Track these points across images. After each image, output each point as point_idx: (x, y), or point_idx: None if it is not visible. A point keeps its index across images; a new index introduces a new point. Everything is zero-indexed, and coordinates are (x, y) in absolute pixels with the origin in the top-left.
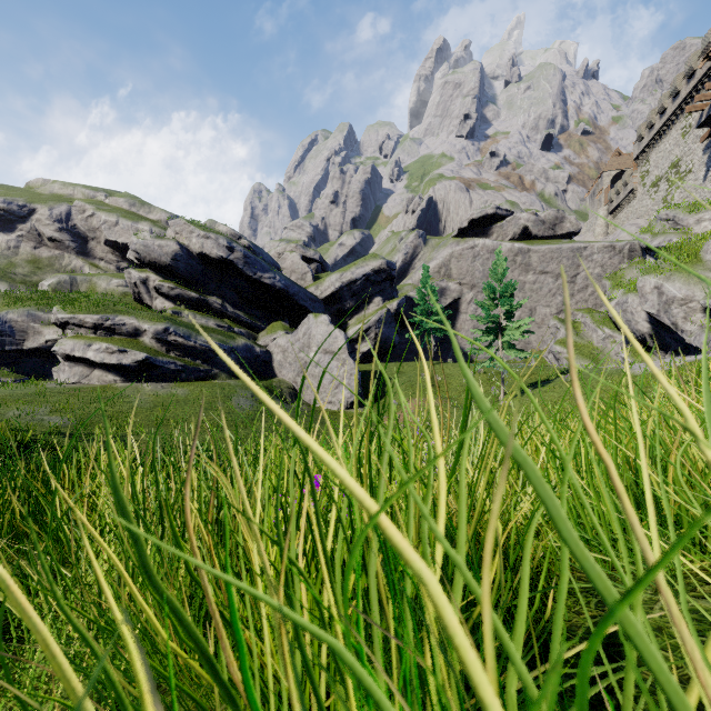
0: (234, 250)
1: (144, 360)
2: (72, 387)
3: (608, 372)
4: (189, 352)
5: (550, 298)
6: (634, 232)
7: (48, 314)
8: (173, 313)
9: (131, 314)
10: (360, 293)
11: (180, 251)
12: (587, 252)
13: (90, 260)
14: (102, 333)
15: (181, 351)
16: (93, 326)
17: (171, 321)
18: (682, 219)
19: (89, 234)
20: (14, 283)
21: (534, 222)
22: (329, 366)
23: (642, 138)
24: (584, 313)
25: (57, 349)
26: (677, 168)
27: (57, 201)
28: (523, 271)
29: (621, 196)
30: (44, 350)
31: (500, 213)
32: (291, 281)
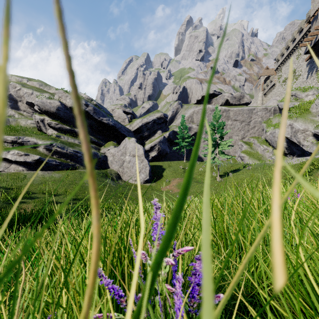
0: (88, 106)
1: (38, 159)
2: None
3: (268, 165)
4: (63, 156)
5: (238, 132)
6: (275, 103)
7: None
8: (56, 136)
9: (33, 136)
10: (151, 128)
11: (60, 106)
12: (255, 111)
13: (18, 111)
14: (16, 145)
15: (59, 155)
16: (11, 141)
17: (54, 140)
18: (299, 94)
19: (18, 99)
20: None
21: (231, 97)
22: (135, 162)
23: (278, 60)
24: (254, 139)
25: None
26: (294, 73)
27: None
28: (226, 119)
29: (269, 87)
30: None
31: (215, 93)
32: (117, 122)
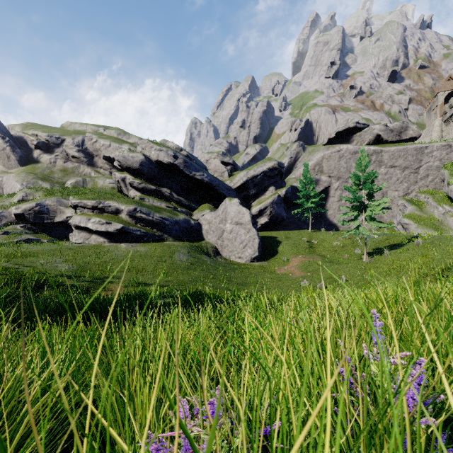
0: (178, 158)
1: (121, 229)
2: (79, 245)
3: None
4: (149, 224)
5: (398, 184)
6: None
7: (68, 201)
8: (140, 199)
9: (114, 200)
10: (260, 184)
11: (144, 160)
12: (427, 150)
13: (95, 168)
14: (97, 212)
15: (144, 223)
16: (92, 207)
17: (138, 204)
18: None
19: (94, 153)
20: (53, 183)
21: (385, 131)
22: (239, 233)
23: None
24: (427, 195)
25: (71, 222)
26: None
27: (77, 134)
28: (377, 166)
29: None
30: (66, 222)
31: (359, 126)
32: (214, 177)
